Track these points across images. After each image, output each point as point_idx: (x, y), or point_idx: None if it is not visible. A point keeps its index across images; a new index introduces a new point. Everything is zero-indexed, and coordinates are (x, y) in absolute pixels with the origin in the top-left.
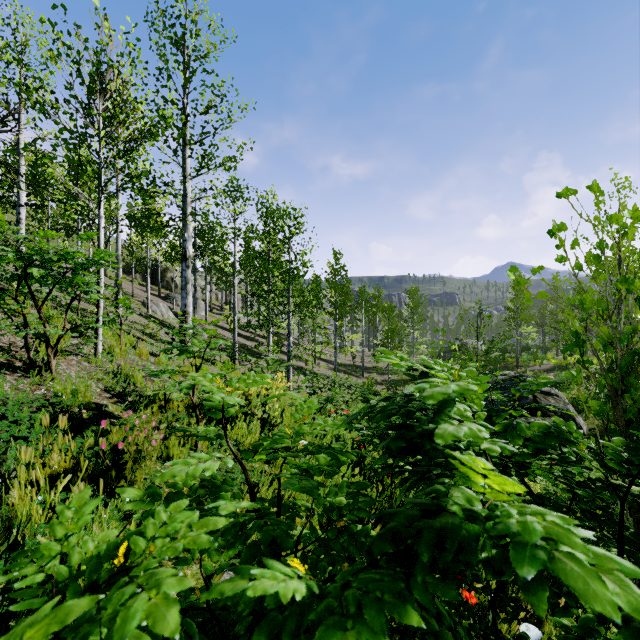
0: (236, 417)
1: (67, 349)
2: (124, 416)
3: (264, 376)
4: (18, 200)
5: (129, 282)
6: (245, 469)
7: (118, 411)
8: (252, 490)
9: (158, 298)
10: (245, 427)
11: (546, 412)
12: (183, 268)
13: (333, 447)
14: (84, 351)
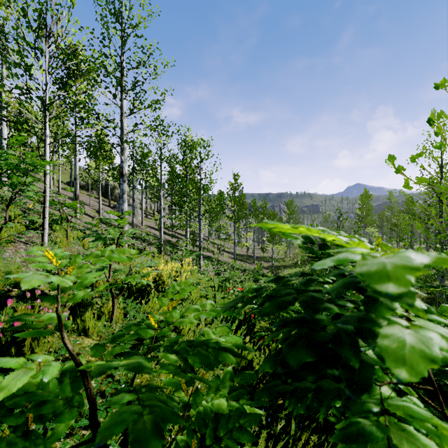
0: (151, 294)
1: (20, 240)
2: (28, 295)
3: (125, 251)
4: (1, 133)
5: (88, 196)
6: (85, 375)
7: (48, 289)
8: (94, 404)
9: (108, 207)
10: (157, 302)
11: None
12: (120, 182)
13: (206, 343)
14: (22, 240)
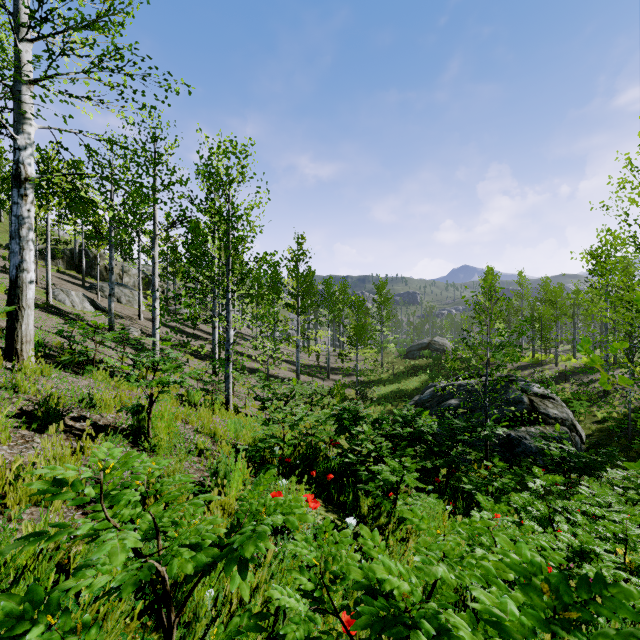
0: None
1: None
2: None
3: None
4: None
5: (44, 268)
6: None
7: None
8: None
9: (80, 288)
10: None
11: (546, 419)
12: (13, 199)
13: None
14: None
